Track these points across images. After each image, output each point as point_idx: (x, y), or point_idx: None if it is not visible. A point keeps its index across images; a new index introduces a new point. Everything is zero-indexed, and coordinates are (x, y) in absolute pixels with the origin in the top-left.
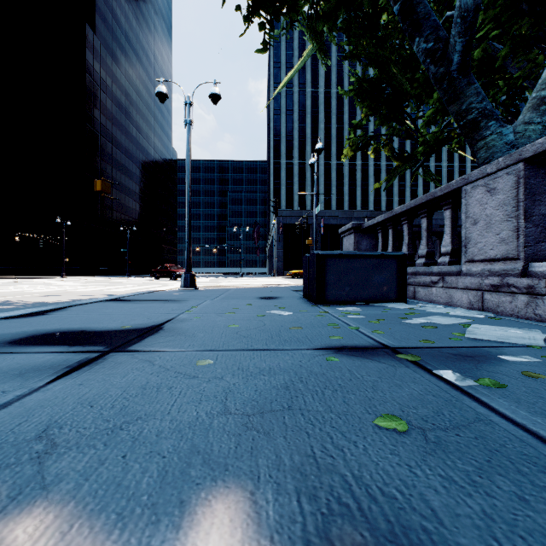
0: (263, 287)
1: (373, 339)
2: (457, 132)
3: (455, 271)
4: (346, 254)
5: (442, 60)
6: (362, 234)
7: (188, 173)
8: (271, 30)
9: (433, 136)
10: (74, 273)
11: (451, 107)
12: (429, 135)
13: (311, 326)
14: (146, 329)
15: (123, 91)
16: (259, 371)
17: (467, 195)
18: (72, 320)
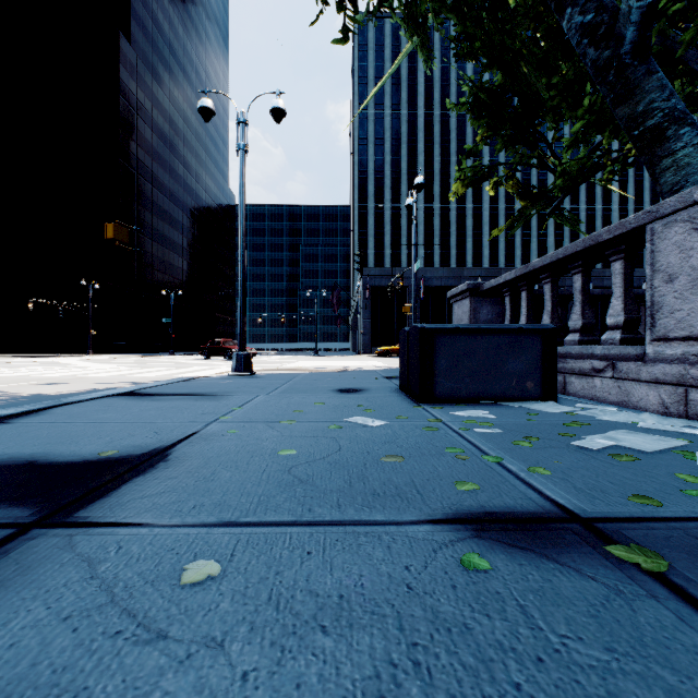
0: (343, 370)
1: (536, 490)
2: (610, 158)
3: (633, 354)
4: (466, 328)
5: (607, 40)
6: (481, 298)
7: (242, 217)
8: (354, 12)
9: (577, 163)
10: (104, 350)
11: (620, 110)
12: (571, 162)
13: (418, 453)
14: (138, 459)
15: (166, 118)
16: (315, 611)
17: (655, 237)
18: (34, 435)
